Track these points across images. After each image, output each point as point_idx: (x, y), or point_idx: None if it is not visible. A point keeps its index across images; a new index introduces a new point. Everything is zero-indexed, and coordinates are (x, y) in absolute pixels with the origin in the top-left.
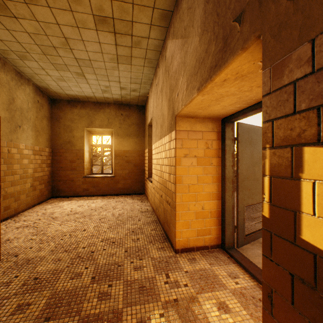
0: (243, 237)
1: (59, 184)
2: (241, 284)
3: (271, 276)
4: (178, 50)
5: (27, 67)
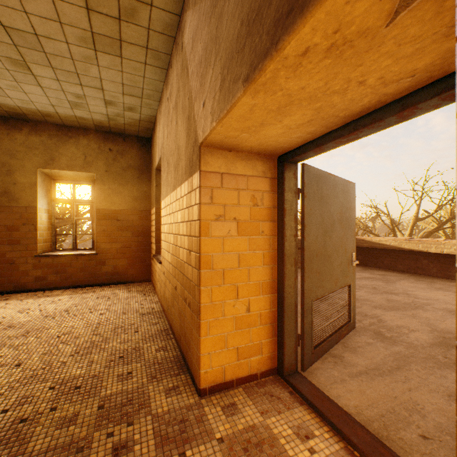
0: (310, 353)
1: None
2: (321, 453)
3: None
4: (205, 21)
5: None
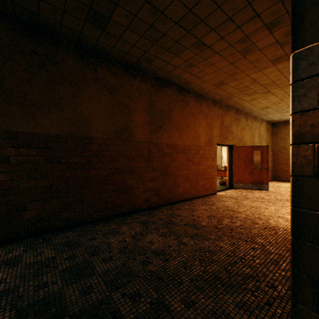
0: None
1: (277, 173)
2: None
3: None
4: None
5: (265, 117)
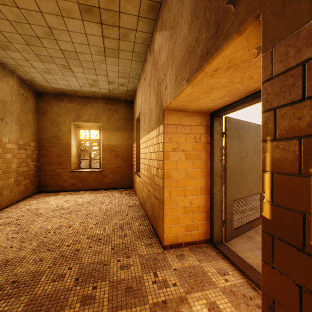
0: (230, 232)
1: (46, 179)
2: (231, 282)
3: (273, 286)
4: (166, 42)
5: (9, 58)
